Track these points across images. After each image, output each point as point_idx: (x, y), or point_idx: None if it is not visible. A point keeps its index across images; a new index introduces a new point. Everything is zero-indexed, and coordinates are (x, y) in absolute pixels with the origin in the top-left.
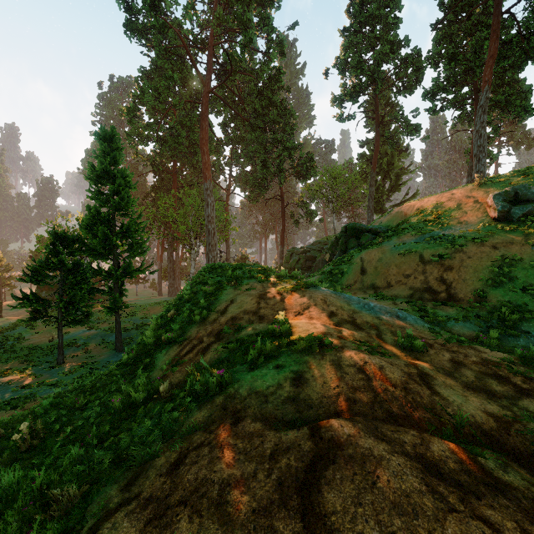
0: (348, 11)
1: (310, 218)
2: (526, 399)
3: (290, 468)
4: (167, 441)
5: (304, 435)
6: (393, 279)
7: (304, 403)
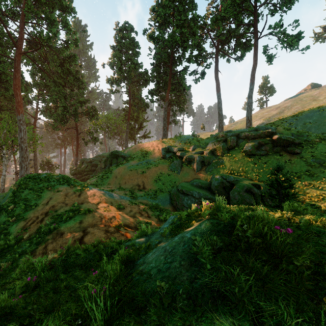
0: (115, 37)
1: (95, 141)
2: (141, 217)
3: (77, 237)
4: (39, 245)
5: (81, 232)
6: (127, 181)
7: (82, 227)
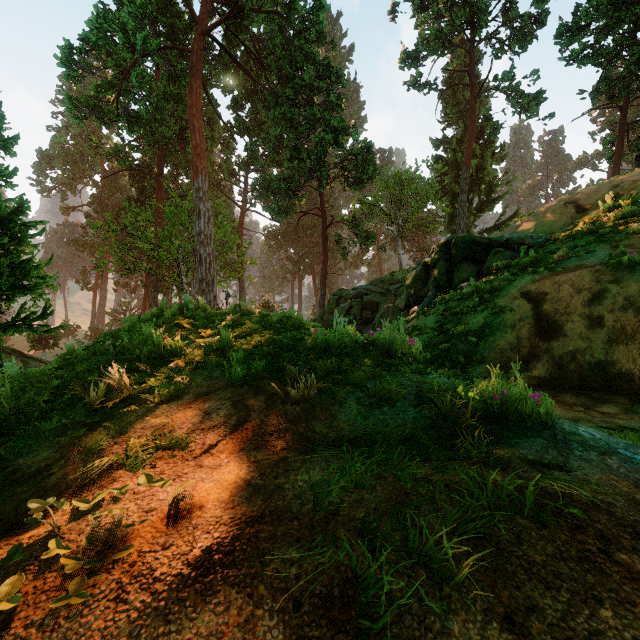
0: None
1: (367, 243)
2: None
3: None
4: None
5: None
6: None
7: None
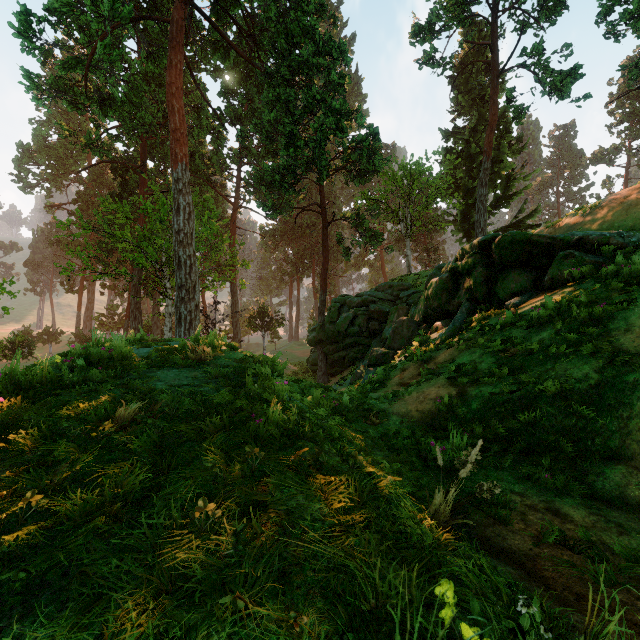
0: None
1: (372, 244)
2: None
3: None
4: None
5: None
6: None
7: None
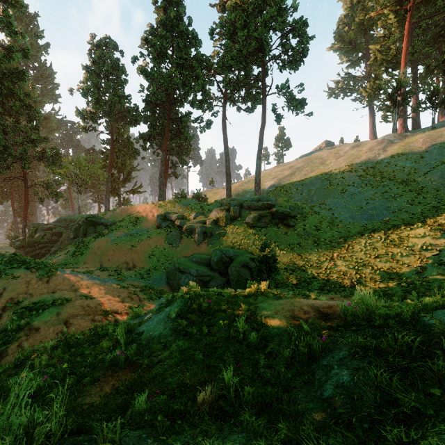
0: (90, 54)
1: (56, 198)
2: (132, 301)
3: (59, 330)
4: (9, 344)
5: (62, 324)
6: (111, 258)
7: (61, 319)
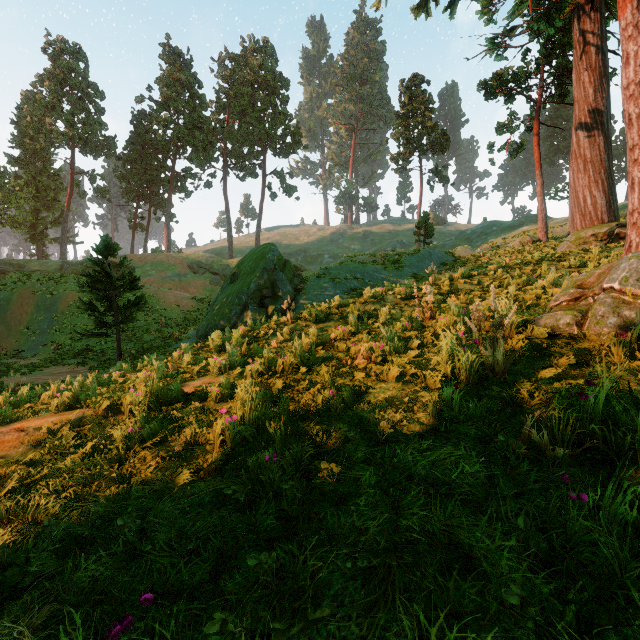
0: (53, 58)
1: None
2: None
3: None
4: None
5: None
6: None
7: None
